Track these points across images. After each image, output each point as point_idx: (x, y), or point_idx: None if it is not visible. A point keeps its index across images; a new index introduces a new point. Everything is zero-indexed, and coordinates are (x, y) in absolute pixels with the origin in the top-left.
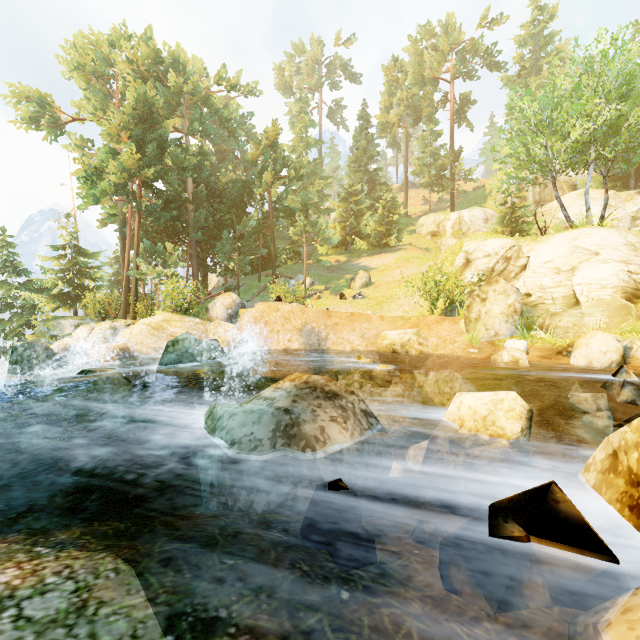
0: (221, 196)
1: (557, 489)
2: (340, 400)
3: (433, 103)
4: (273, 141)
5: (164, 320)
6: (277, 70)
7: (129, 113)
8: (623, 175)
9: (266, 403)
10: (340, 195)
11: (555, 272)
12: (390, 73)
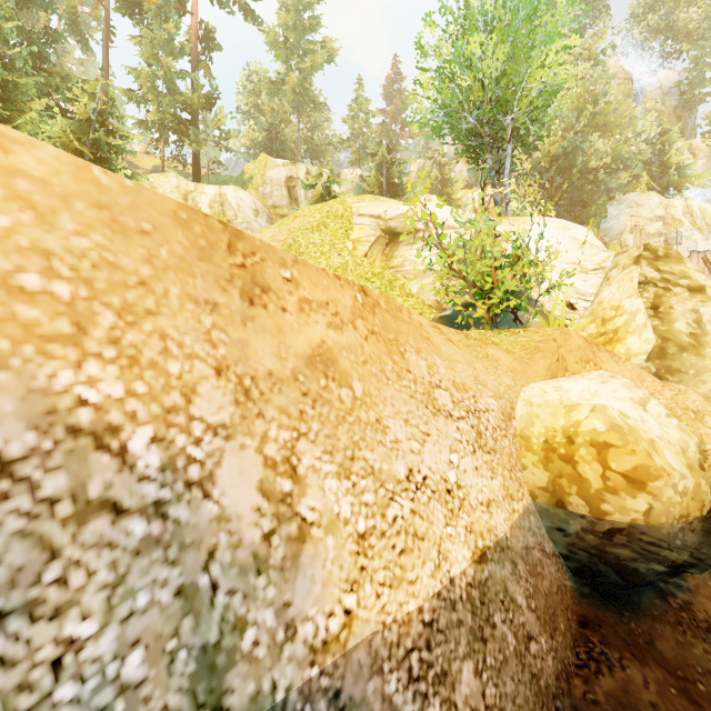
0: None
1: None
2: None
3: None
4: None
5: None
6: None
7: None
8: None
9: None
10: None
11: (579, 270)
12: None
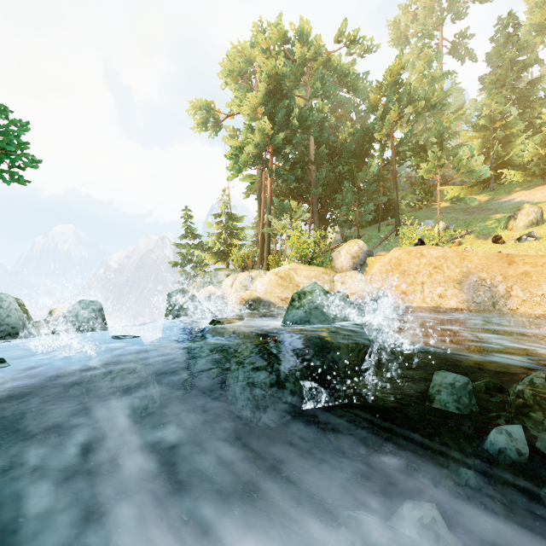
0: (340, 152)
1: None
2: None
3: None
4: (395, 79)
5: (290, 270)
6: (391, 25)
7: (263, 90)
8: None
9: None
10: (476, 125)
11: None
12: None
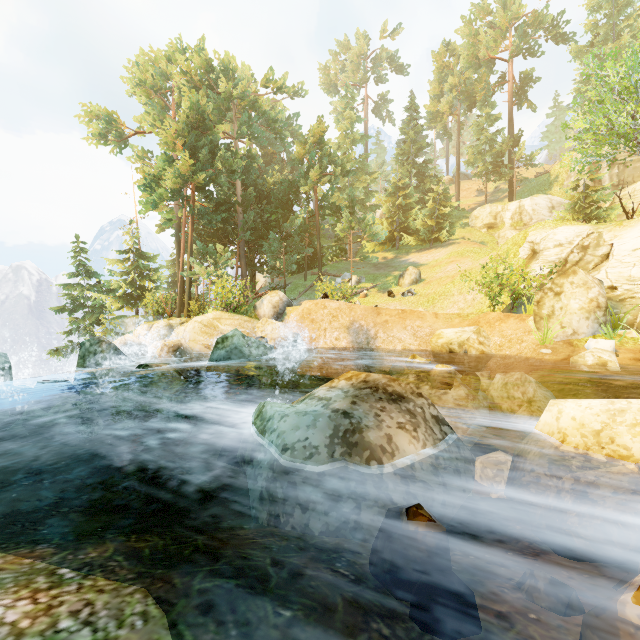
0: (268, 197)
1: None
2: (406, 403)
3: (489, 86)
4: (319, 139)
5: (215, 318)
6: (322, 69)
7: (183, 121)
8: None
9: (321, 404)
10: (387, 190)
11: None
12: (440, 59)
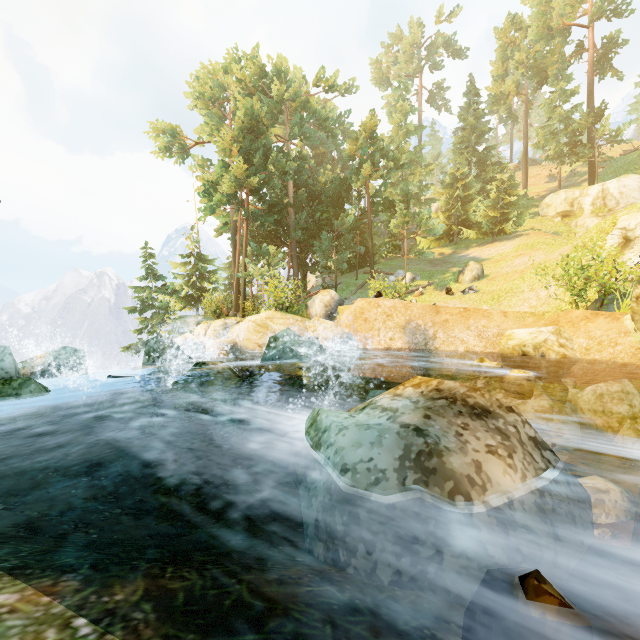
0: (319, 196)
1: None
2: (494, 420)
3: (563, 57)
4: (371, 133)
5: (267, 317)
6: (373, 64)
7: (238, 127)
8: None
9: (385, 415)
10: (444, 182)
11: None
12: (505, 35)
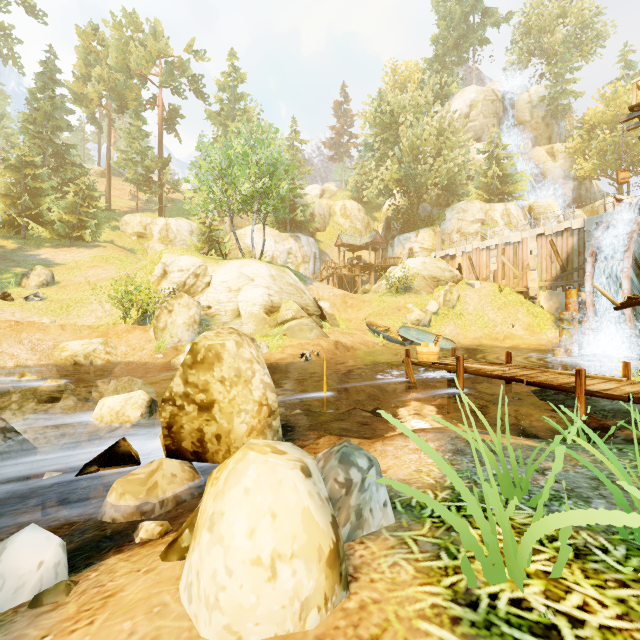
0: None
1: (122, 441)
2: None
3: (140, 100)
4: None
5: None
6: None
7: None
8: (284, 221)
9: None
10: (6, 160)
11: (228, 291)
12: (87, 39)
